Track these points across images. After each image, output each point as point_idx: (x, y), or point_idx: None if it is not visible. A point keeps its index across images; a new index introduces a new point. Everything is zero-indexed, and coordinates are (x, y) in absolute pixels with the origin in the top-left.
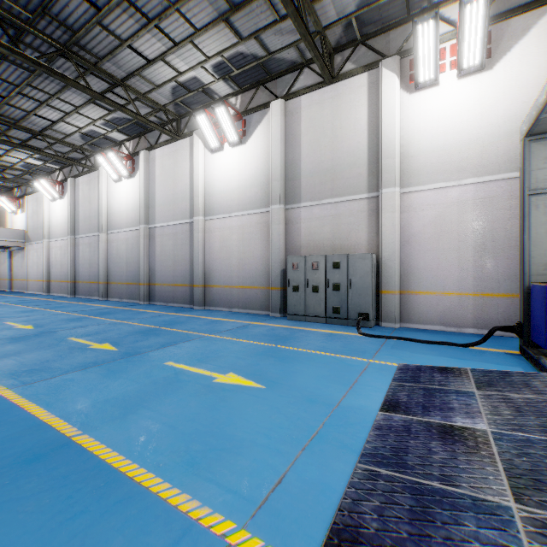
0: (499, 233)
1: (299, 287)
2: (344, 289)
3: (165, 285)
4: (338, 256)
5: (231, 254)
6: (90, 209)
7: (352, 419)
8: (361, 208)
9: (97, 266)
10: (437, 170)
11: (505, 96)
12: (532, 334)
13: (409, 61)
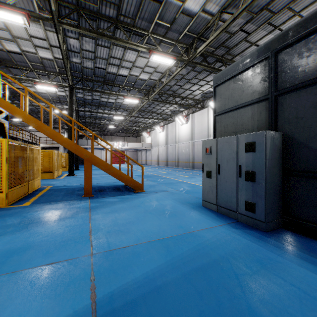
0: None
1: None
2: None
3: (198, 163)
4: None
5: None
6: (172, 135)
7: None
8: None
9: (175, 155)
10: None
11: None
12: None
13: None
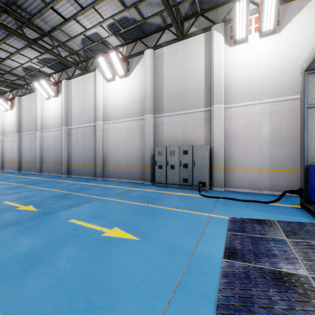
0: (284, 133)
1: (162, 166)
2: (190, 167)
3: (78, 165)
4: (187, 147)
5: (120, 145)
6: (30, 117)
7: (204, 266)
8: (200, 117)
9: (35, 152)
10: (246, 94)
11: (288, 49)
12: (310, 195)
13: (230, 26)
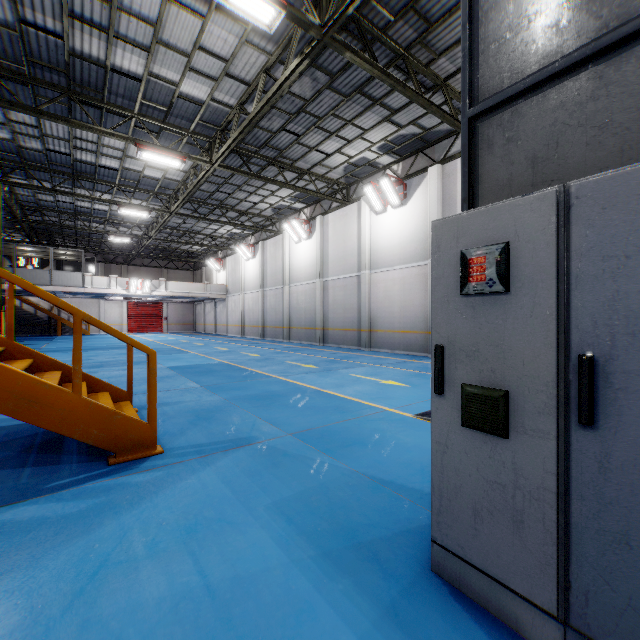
0: None
1: None
2: None
3: (336, 330)
4: None
5: (393, 302)
6: (275, 267)
7: None
8: None
9: (281, 313)
10: None
11: None
12: None
13: None
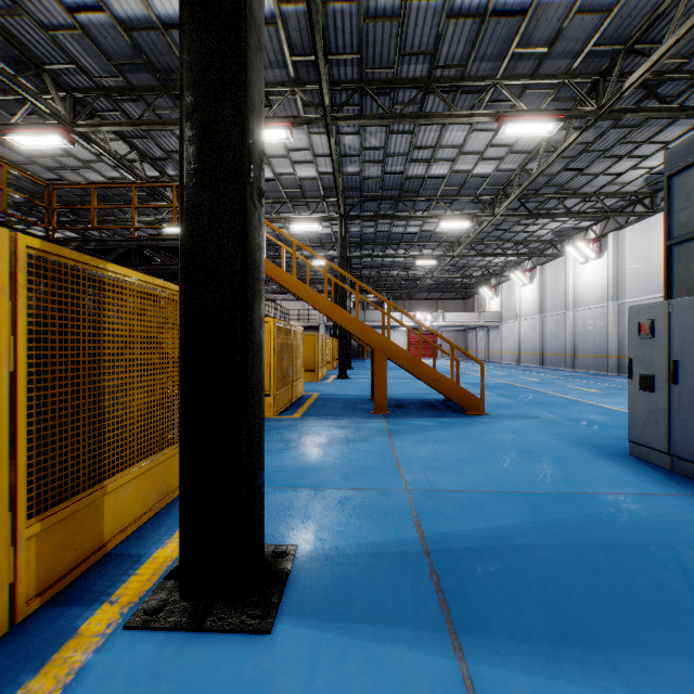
0: None
1: None
2: None
3: None
4: None
5: None
6: (556, 291)
7: None
8: None
9: (563, 340)
10: None
11: None
12: None
13: None
